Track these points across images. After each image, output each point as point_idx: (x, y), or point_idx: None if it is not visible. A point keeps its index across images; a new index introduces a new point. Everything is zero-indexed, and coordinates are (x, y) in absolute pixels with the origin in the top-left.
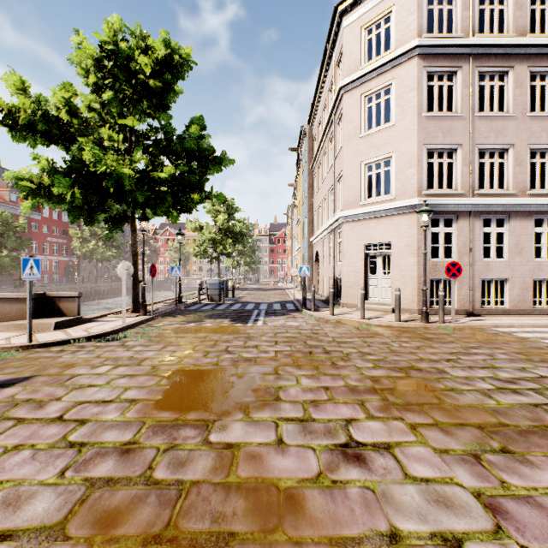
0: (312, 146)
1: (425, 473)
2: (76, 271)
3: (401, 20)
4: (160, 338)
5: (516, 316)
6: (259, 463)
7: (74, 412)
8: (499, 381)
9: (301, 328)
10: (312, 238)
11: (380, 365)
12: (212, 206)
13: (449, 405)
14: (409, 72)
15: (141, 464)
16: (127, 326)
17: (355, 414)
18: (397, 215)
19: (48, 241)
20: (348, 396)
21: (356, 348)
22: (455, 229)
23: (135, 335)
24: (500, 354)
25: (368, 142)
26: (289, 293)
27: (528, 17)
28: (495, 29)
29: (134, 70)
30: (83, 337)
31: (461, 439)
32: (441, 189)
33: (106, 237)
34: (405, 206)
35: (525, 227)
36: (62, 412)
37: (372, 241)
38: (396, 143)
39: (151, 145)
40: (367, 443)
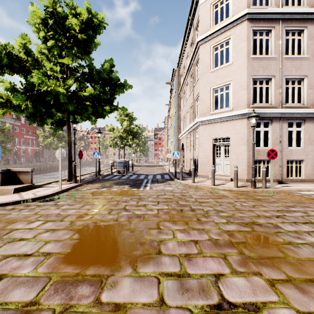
0: (179, 81)
1: None
2: (41, 155)
3: None
4: (82, 199)
5: (309, 183)
6: None
7: None
8: None
9: (174, 191)
10: (180, 135)
11: (231, 220)
12: (120, 117)
13: (293, 259)
14: (241, 30)
15: None
16: (62, 190)
17: (221, 269)
18: (234, 120)
19: (24, 138)
20: (212, 250)
21: (212, 206)
22: (270, 129)
23: (66, 196)
24: (311, 211)
25: (215, 75)
26: (166, 168)
27: None
28: (295, 3)
29: (68, 27)
30: (30, 199)
31: None
32: (261, 104)
33: (52, 134)
34: (239, 114)
35: None
36: None
37: (217, 136)
38: (233, 75)
39: (80, 76)
40: (238, 304)
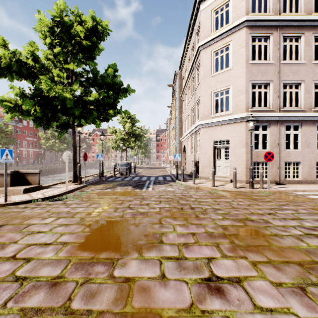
0: (181, 83)
1: (268, 303)
2: (43, 157)
3: (235, 5)
4: (88, 199)
5: (306, 184)
6: (147, 295)
7: (24, 252)
8: (305, 229)
9: (176, 192)
10: (182, 137)
11: (227, 217)
12: (122, 119)
13: (276, 247)
14: (241, 36)
15: (63, 296)
16: (68, 191)
17: (214, 254)
18: (233, 123)
19: (26, 140)
20: (207, 240)
21: (210, 205)
22: (268, 132)
23: (73, 196)
24: (301, 209)
25: (216, 79)
26: (168, 170)
27: (313, 3)
28: (293, 10)
29: (73, 34)
30: (40, 198)
31: (289, 274)
32: (260, 107)
33: (57, 137)
34: (238, 118)
35: (311, 130)
36: (15, 252)
37: (218, 139)
38: (232, 79)
39: (84, 81)
40: (224, 278)
